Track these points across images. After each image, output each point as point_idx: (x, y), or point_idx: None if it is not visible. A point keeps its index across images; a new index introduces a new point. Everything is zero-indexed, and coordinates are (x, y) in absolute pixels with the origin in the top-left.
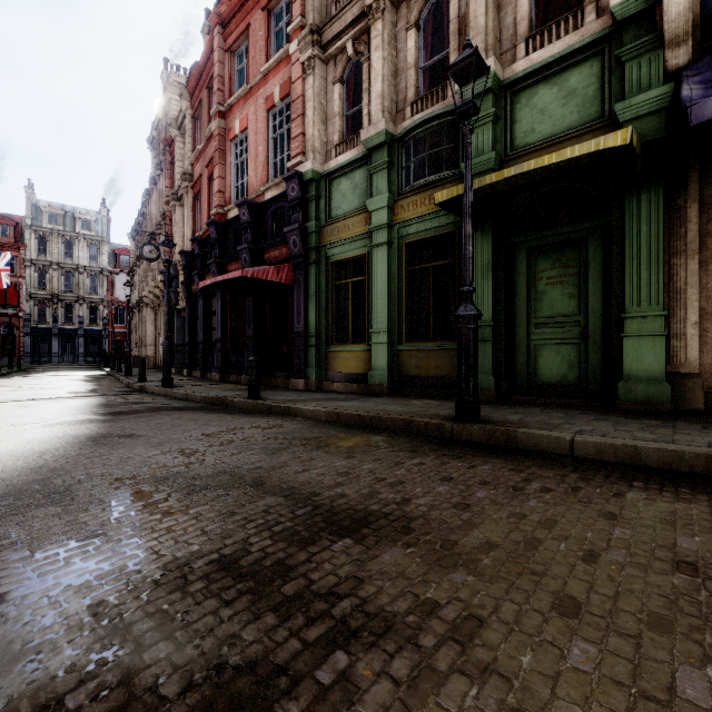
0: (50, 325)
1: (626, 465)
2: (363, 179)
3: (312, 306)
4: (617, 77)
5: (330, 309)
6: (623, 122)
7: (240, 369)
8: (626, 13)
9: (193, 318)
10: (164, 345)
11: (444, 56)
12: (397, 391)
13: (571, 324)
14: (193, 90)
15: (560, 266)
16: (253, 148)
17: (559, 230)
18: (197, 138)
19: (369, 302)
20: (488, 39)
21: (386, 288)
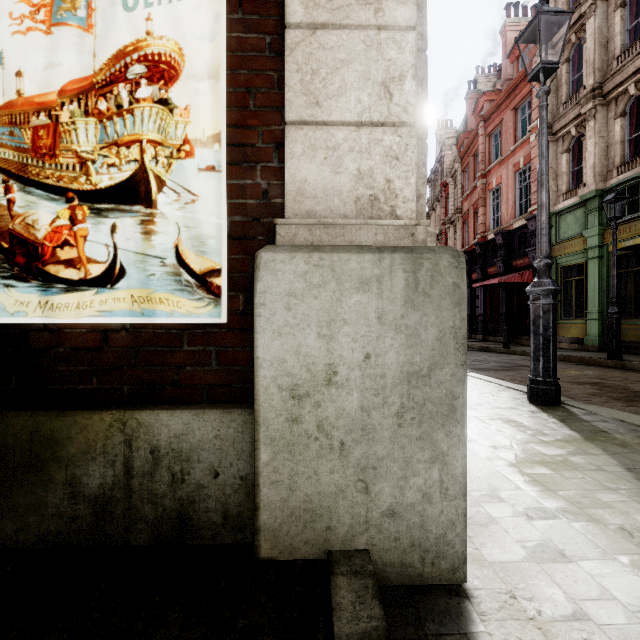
0: None
1: None
2: (582, 215)
3: None
4: None
5: (559, 297)
6: None
7: (496, 333)
8: None
9: None
10: None
11: None
12: (605, 349)
13: None
14: (462, 155)
15: None
16: (504, 196)
17: None
18: (465, 184)
19: (587, 292)
20: None
21: (597, 285)
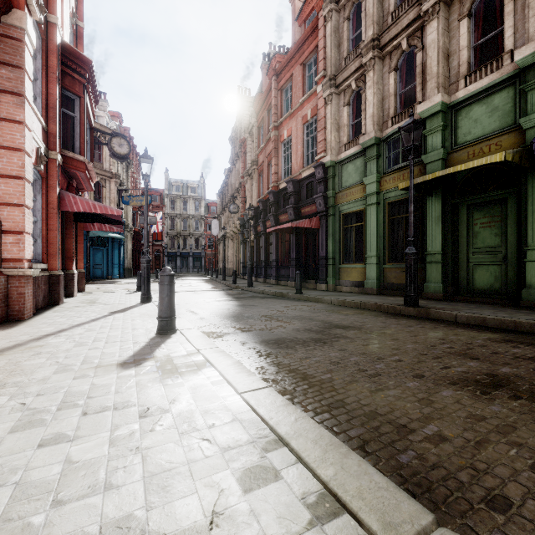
0: (176, 250)
1: (478, 325)
2: (361, 164)
3: (330, 241)
4: (524, 99)
5: (341, 242)
6: (526, 129)
7: (287, 278)
8: (526, 64)
9: (258, 247)
10: (248, 264)
11: (414, 85)
12: (382, 292)
13: (496, 252)
14: (258, 111)
15: (489, 216)
16: (294, 147)
17: (486, 195)
18: (260, 139)
19: (365, 238)
20: (439, 80)
21: (375, 230)
